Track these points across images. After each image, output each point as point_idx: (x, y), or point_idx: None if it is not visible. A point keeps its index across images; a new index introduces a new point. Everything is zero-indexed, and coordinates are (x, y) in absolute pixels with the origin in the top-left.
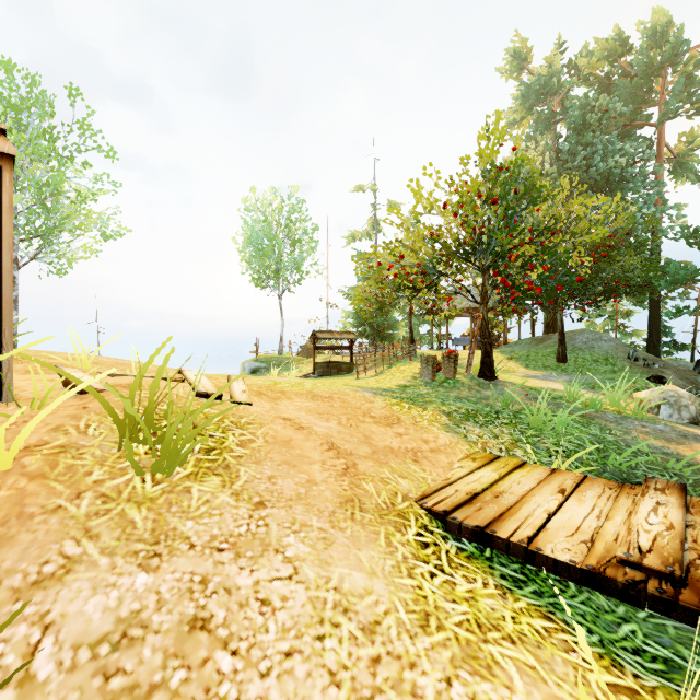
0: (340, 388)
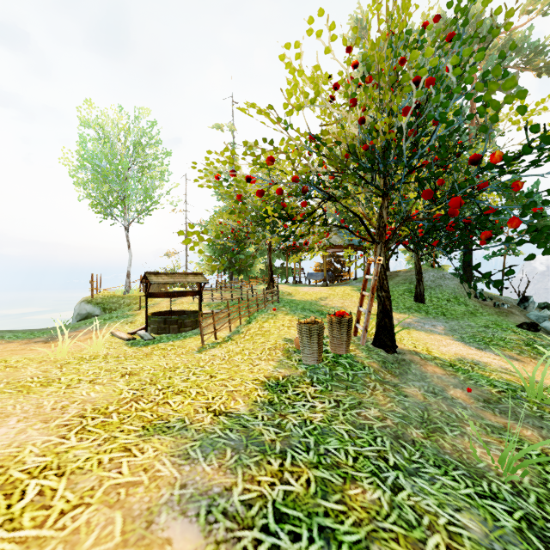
0: (90, 520)
